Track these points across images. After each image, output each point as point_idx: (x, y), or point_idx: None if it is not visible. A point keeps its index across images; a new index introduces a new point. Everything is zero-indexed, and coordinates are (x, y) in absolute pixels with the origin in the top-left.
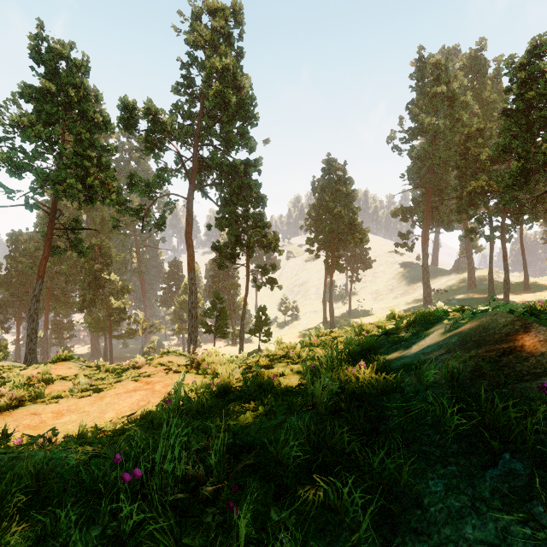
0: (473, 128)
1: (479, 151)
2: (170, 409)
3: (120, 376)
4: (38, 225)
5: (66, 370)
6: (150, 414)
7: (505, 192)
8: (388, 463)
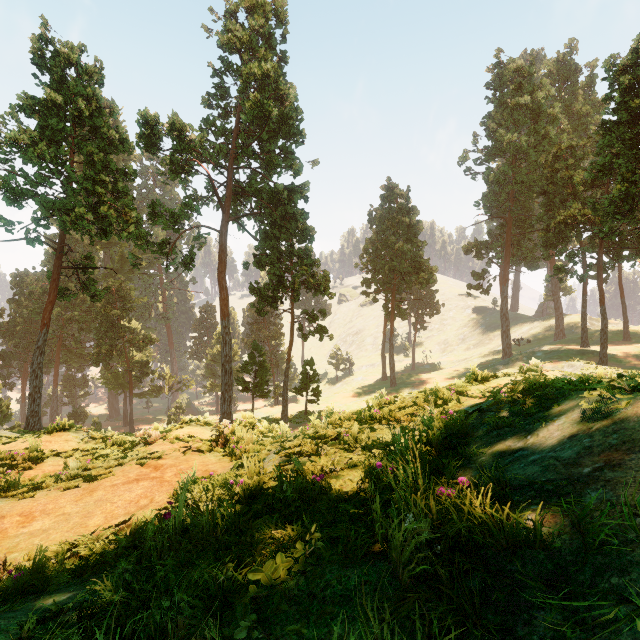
0: (563, 146)
1: (570, 174)
2: (166, 532)
3: (123, 456)
4: (47, 263)
5: (63, 443)
6: (145, 529)
7: (604, 222)
8: None
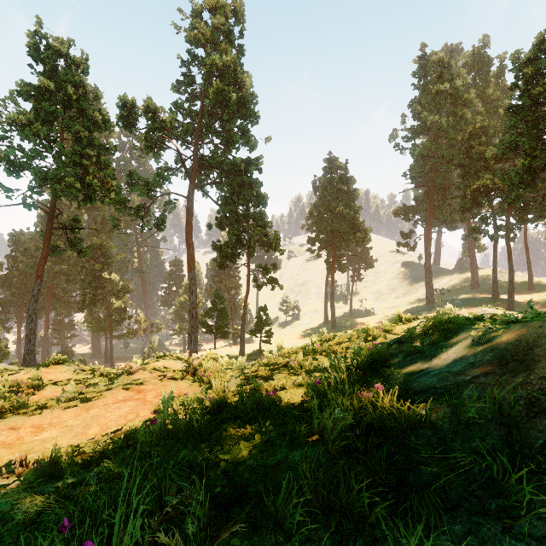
0: (477, 126)
1: (482, 149)
2: (154, 432)
3: (111, 383)
4: (39, 224)
5: (59, 374)
6: (135, 434)
7: (511, 190)
8: (428, 541)
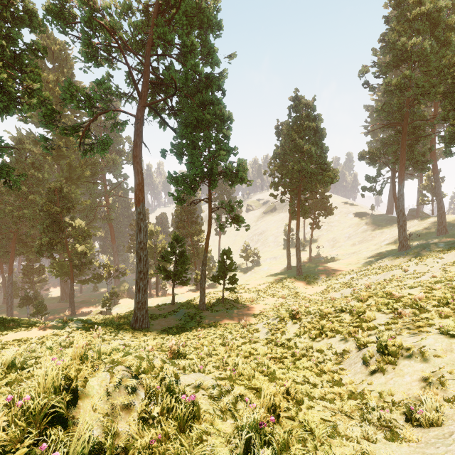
0: None
1: None
2: None
3: None
4: None
5: None
6: None
7: None
8: None
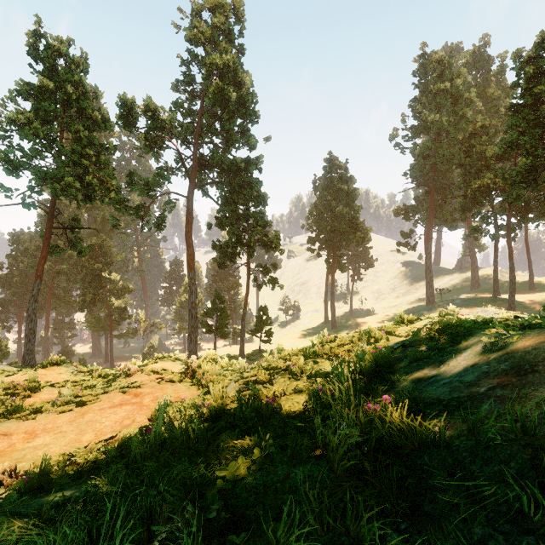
0: (478, 125)
1: (483, 148)
2: (148, 443)
3: (108, 386)
4: (39, 224)
5: (56, 376)
6: (130, 442)
7: (512, 190)
8: None
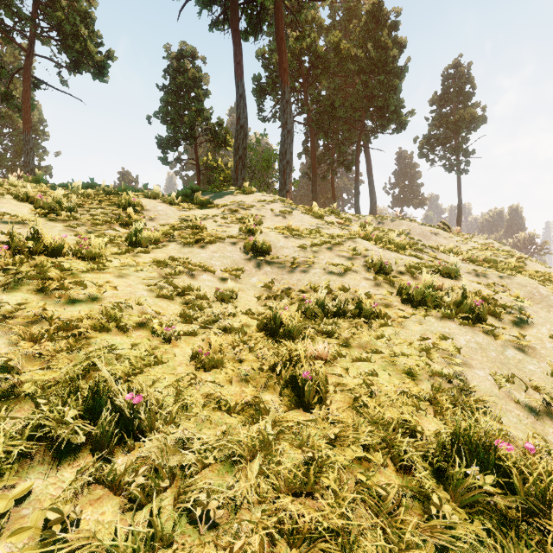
0: None
1: None
2: None
3: None
4: None
5: None
6: None
7: None
8: None
